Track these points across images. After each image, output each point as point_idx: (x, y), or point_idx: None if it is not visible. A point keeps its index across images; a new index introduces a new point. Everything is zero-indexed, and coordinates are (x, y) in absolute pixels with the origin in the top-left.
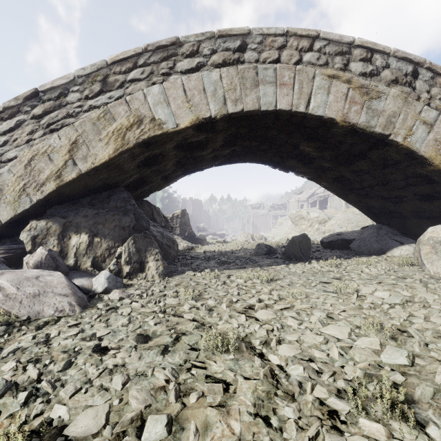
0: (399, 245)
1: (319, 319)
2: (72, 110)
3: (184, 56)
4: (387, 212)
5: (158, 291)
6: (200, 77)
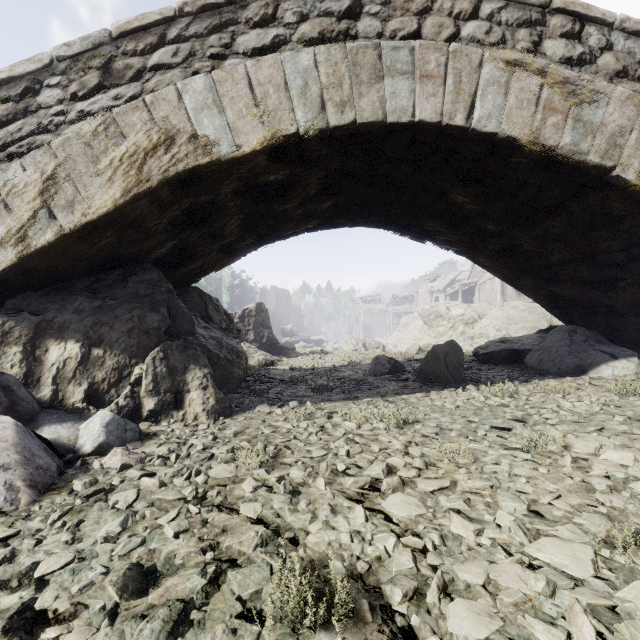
0: (610, 360)
1: (517, 520)
2: (46, 119)
3: (250, 25)
4: (585, 306)
5: (201, 448)
6: (279, 62)
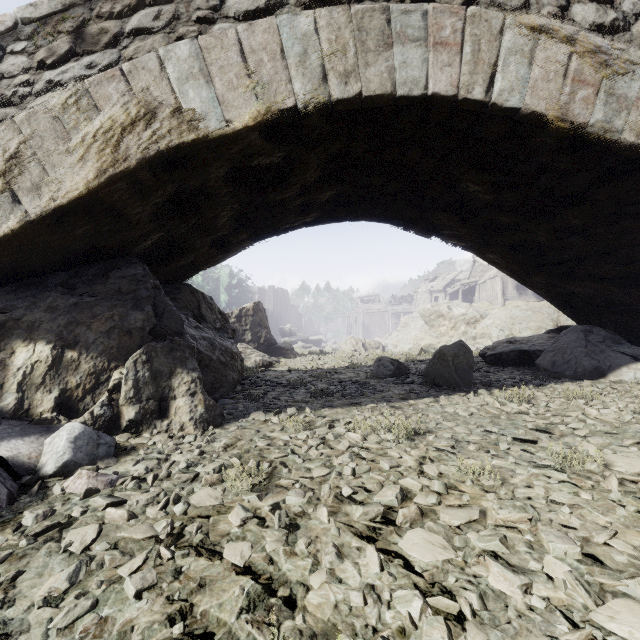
0: (631, 362)
1: (574, 572)
2: (8, 89)
3: None
4: (600, 304)
5: (184, 467)
6: (275, 26)
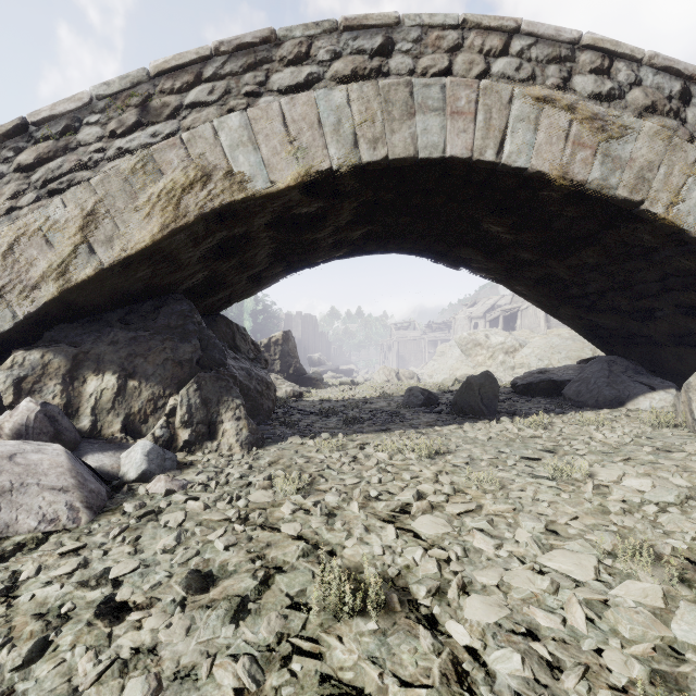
0: (647, 391)
1: (533, 536)
2: (86, 156)
3: (284, 63)
4: (625, 336)
5: (238, 477)
6: (313, 99)
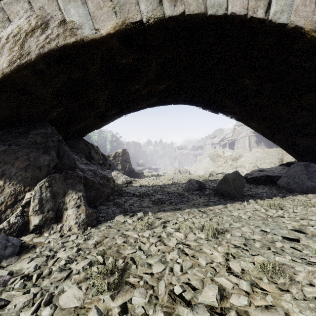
0: None
1: None
2: None
3: None
4: (314, 150)
5: (63, 264)
6: None
